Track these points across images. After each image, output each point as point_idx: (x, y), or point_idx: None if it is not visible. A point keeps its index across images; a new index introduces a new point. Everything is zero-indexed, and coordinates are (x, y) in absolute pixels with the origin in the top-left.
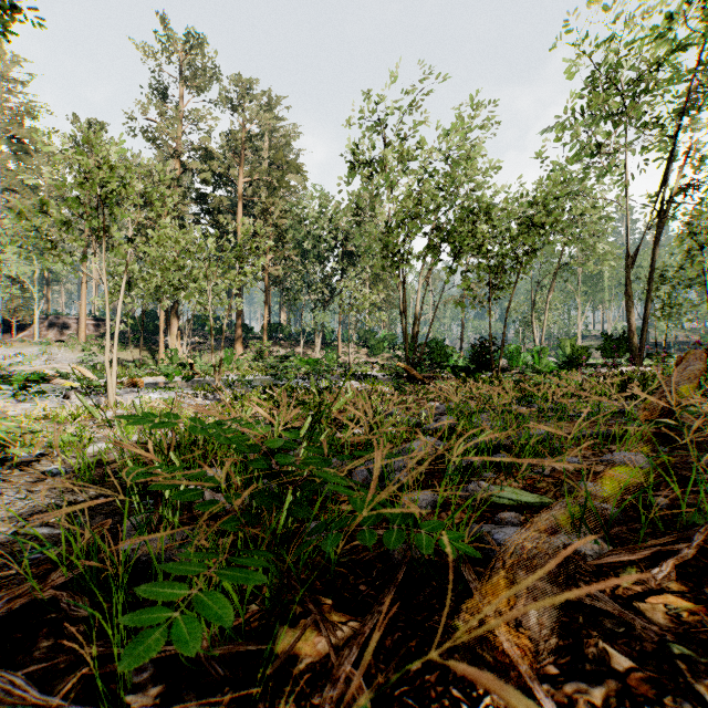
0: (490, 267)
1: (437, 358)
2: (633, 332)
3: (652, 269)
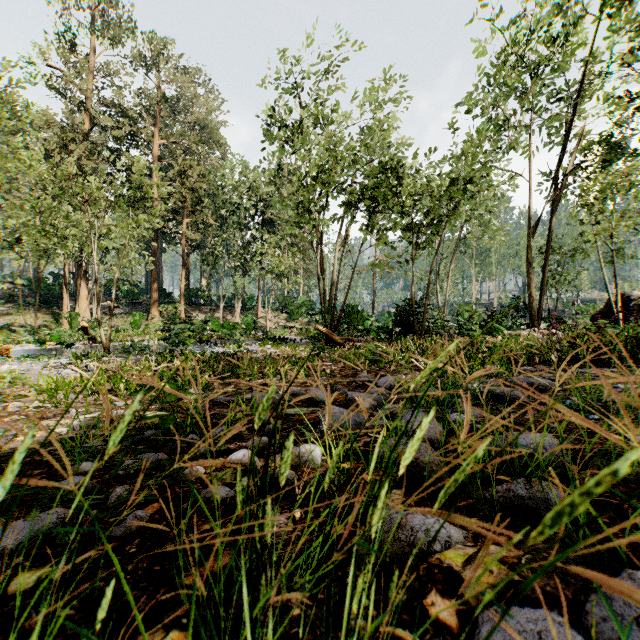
0: (410, 226)
1: (354, 322)
2: (532, 297)
3: (548, 239)
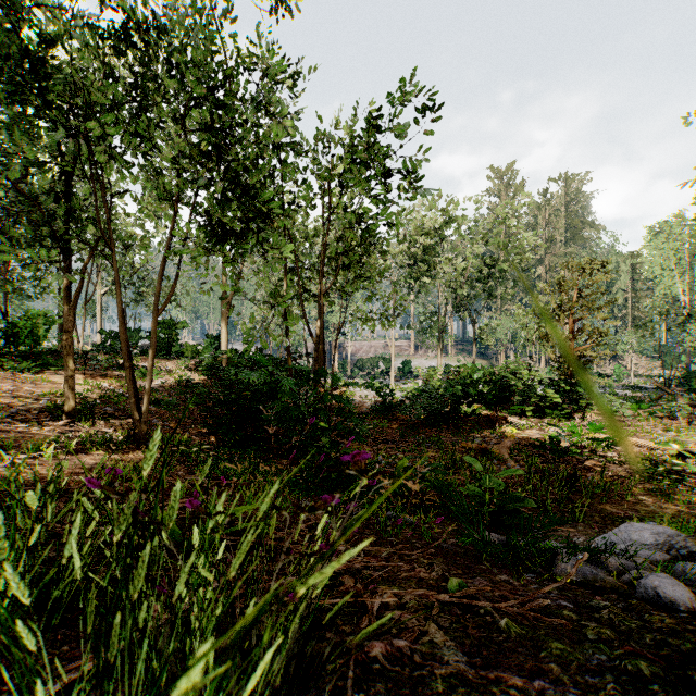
0: None
1: None
2: None
3: None
